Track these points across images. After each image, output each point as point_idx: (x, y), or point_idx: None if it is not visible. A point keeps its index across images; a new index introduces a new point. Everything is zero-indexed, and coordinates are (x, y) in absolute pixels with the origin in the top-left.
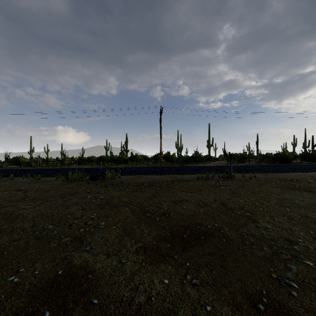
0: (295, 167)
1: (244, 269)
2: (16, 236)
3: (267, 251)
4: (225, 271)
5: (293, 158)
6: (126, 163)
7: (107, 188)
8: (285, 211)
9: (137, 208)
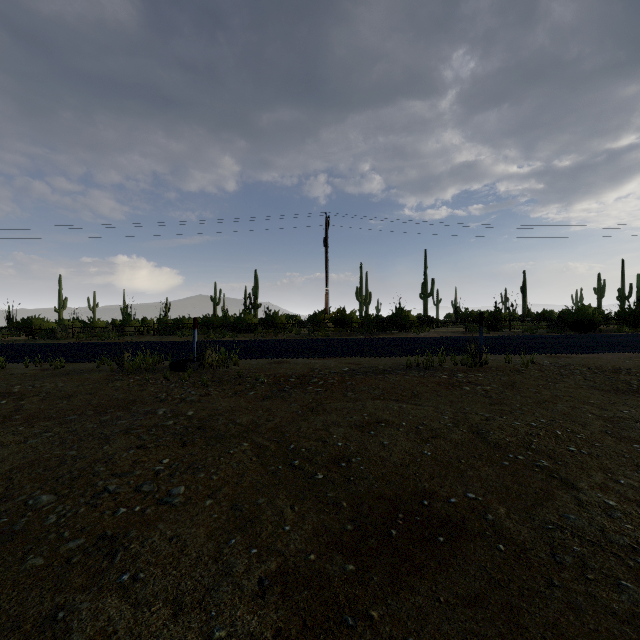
0: (612, 341)
1: None
2: None
3: (638, 595)
4: None
5: (602, 320)
6: (253, 331)
7: (206, 389)
8: (633, 453)
9: (271, 442)
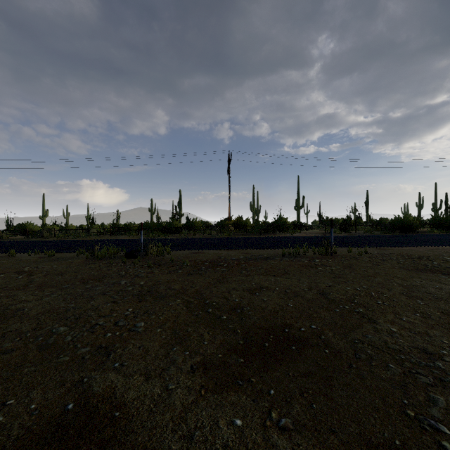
0: (423, 238)
1: (362, 401)
2: (7, 344)
3: (396, 370)
4: (332, 405)
5: (419, 225)
6: (179, 232)
7: (150, 269)
8: (416, 304)
9: (194, 299)
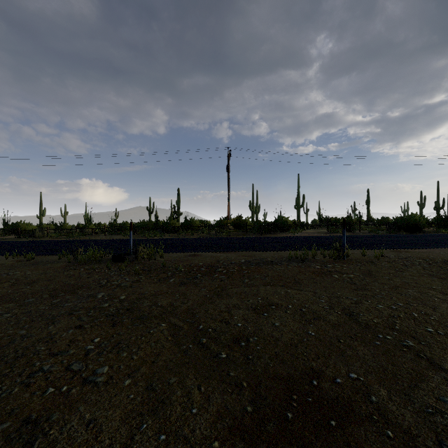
0: (435, 239)
1: None
2: None
3: None
4: None
5: (426, 224)
6: (176, 231)
7: (138, 276)
8: None
9: (184, 323)
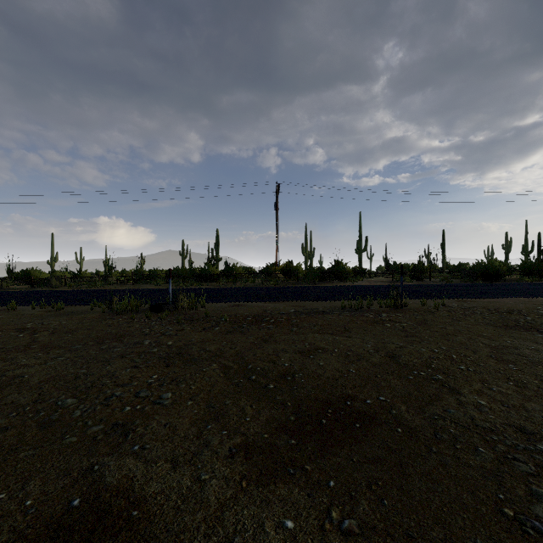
0: (512, 288)
1: (446, 495)
2: (1, 421)
3: (488, 456)
4: (408, 501)
5: (506, 272)
6: (216, 280)
7: (181, 326)
8: (507, 370)
9: (234, 364)
